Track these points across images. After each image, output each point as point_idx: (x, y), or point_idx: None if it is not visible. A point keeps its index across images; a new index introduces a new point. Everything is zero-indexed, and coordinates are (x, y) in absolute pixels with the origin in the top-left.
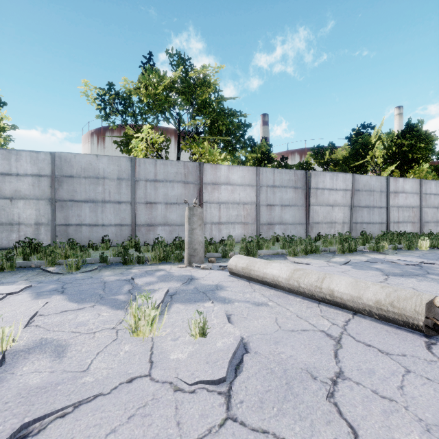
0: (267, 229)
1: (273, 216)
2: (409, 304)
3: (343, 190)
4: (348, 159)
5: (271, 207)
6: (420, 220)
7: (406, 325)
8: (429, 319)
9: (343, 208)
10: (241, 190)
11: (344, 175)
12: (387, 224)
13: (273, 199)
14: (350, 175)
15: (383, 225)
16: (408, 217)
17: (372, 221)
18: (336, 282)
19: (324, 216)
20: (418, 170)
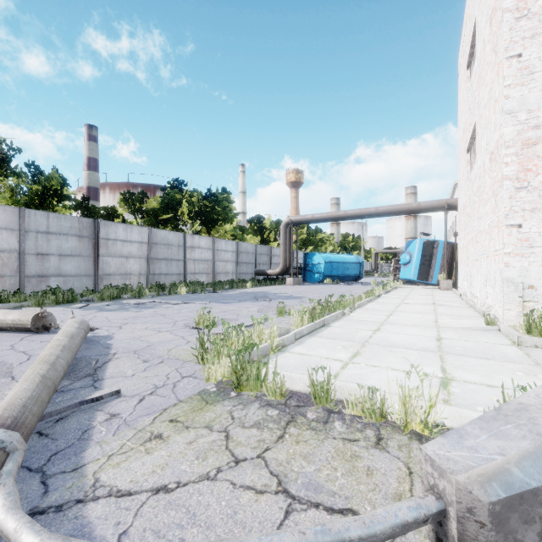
0: (38, 282)
1: (47, 267)
2: (27, 318)
3: (139, 242)
4: (159, 211)
5: (44, 256)
6: (213, 271)
7: (26, 330)
8: (40, 324)
9: (139, 260)
10: None
11: (140, 228)
12: (185, 275)
13: (47, 248)
14: (146, 229)
15: (181, 276)
16: (203, 269)
17: (170, 272)
18: None
19: (117, 267)
20: (219, 229)
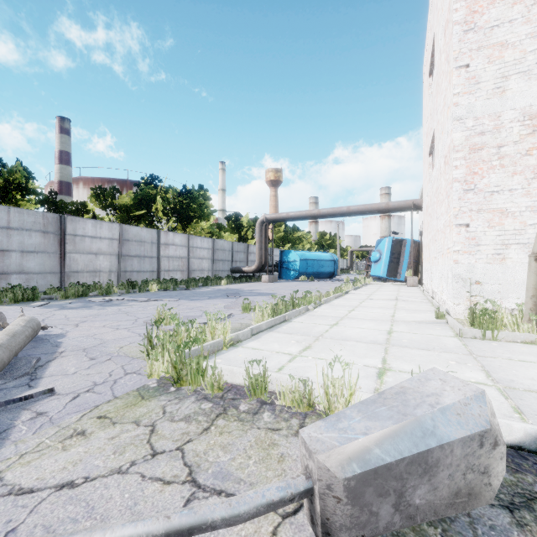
0: None
1: (7, 264)
2: None
3: (109, 239)
4: (132, 207)
5: (4, 253)
6: (188, 269)
7: None
8: None
9: (110, 256)
10: None
11: (110, 225)
12: (158, 272)
13: (7, 244)
14: (117, 225)
15: (154, 273)
16: (178, 266)
17: (143, 269)
18: None
19: (85, 264)
20: (195, 226)
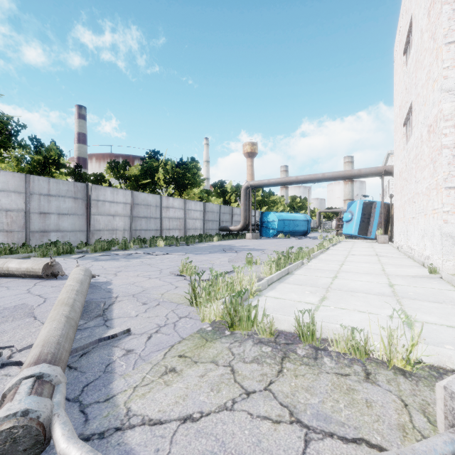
0: (41, 236)
1: (48, 224)
2: (38, 266)
3: (123, 203)
4: (140, 177)
5: (45, 215)
6: (185, 228)
7: (38, 276)
8: (50, 272)
9: (124, 218)
10: (2, 196)
11: (124, 191)
12: (161, 231)
13: (48, 208)
14: (129, 192)
15: (158, 231)
16: (176, 225)
17: (149, 228)
18: (12, 263)
19: (105, 224)
20: (189, 192)
